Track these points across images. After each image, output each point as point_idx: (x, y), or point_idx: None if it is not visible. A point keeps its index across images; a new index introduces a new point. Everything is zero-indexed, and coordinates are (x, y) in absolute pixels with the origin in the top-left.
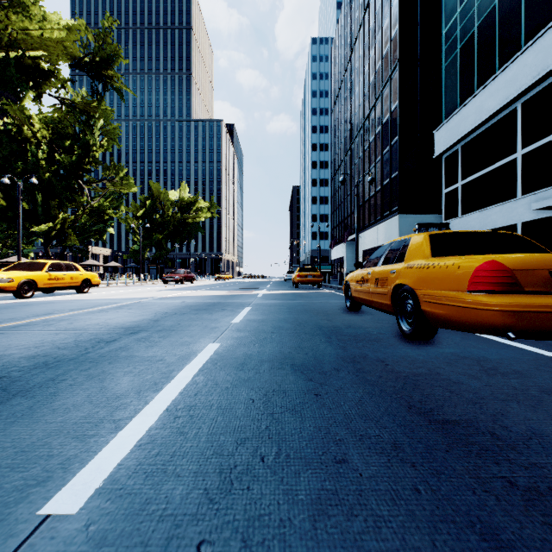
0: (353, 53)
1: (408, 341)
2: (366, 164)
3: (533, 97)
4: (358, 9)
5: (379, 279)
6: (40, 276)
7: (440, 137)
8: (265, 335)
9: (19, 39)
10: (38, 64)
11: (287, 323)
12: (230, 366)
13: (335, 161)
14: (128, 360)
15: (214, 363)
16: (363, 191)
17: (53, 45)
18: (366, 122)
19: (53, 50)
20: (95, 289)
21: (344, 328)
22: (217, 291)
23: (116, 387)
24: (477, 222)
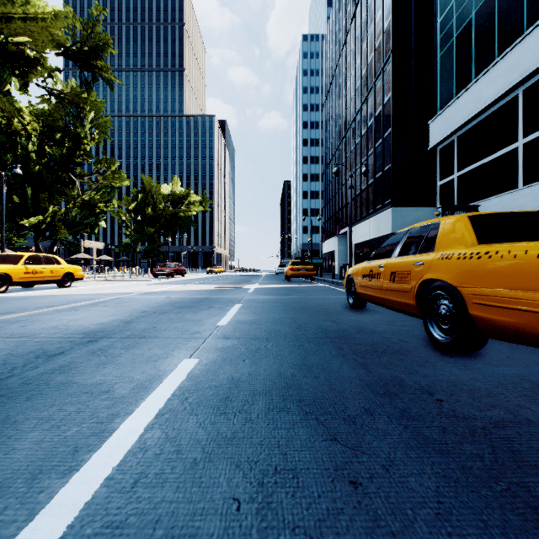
0: (344, 47)
1: (445, 355)
2: (358, 157)
3: (536, 83)
4: (349, 2)
5: (396, 272)
6: (15, 269)
7: (435, 128)
8: (258, 345)
9: (1, 23)
10: (23, 51)
11: (284, 326)
12: (207, 406)
13: (327, 156)
14: (58, 391)
15: (183, 398)
16: (355, 184)
17: (38, 30)
18: (357, 116)
19: (38, 36)
20: (81, 283)
21: (354, 332)
22: (207, 286)
23: (2, 462)
24: None
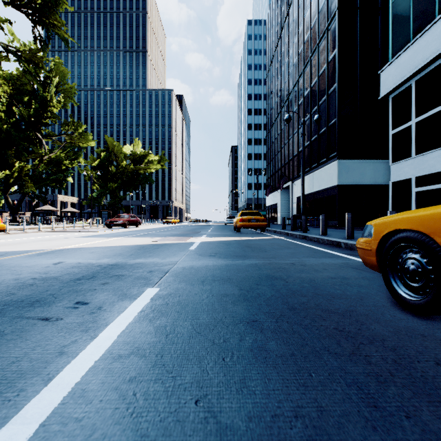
0: (287, 19)
1: None
2: (301, 117)
3: None
4: None
5: None
6: None
7: (387, 76)
8: None
9: None
10: None
11: None
12: None
13: (270, 120)
14: None
15: None
16: (297, 142)
17: None
18: (300, 79)
19: None
20: (15, 234)
21: None
22: (147, 238)
23: None
24: (438, 160)
